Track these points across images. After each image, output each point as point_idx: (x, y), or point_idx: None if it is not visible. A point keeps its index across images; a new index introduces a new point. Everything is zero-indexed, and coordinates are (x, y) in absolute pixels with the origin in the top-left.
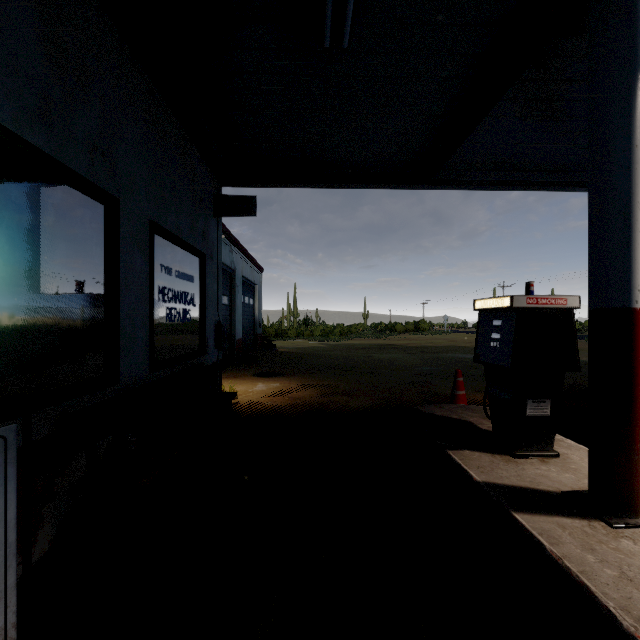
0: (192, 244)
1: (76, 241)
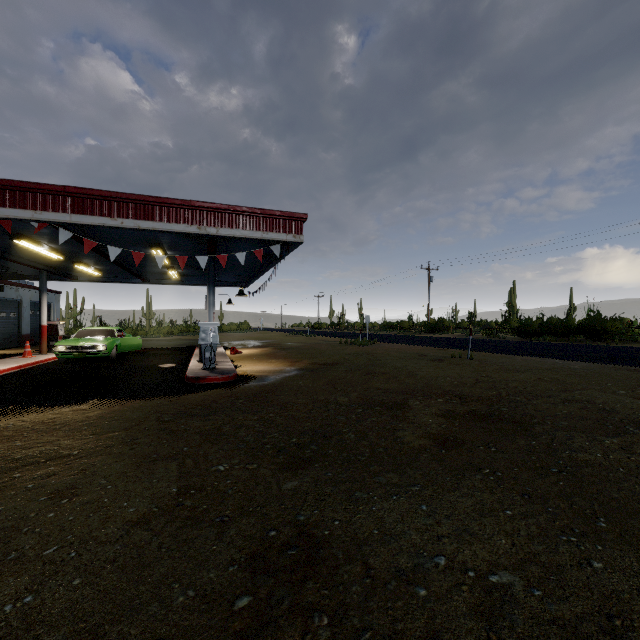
0: None
1: None
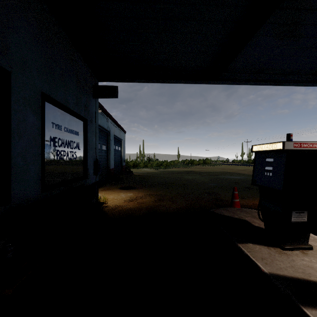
0: (77, 112)
1: None
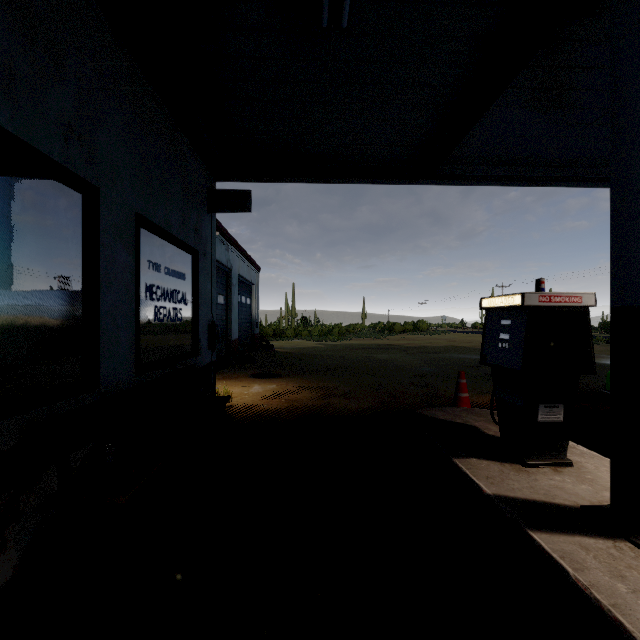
0: (183, 240)
1: (48, 232)
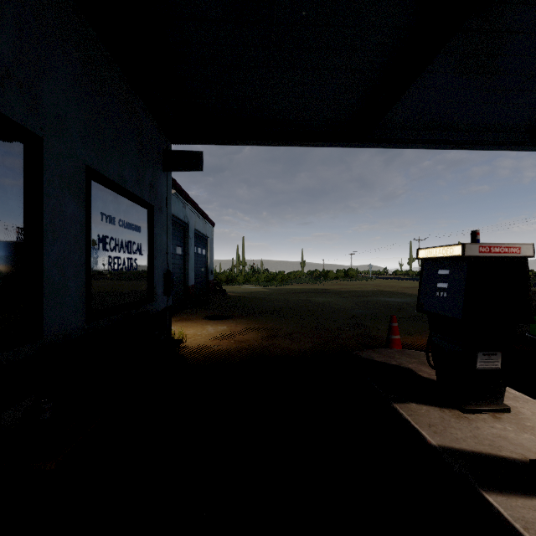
0: (138, 195)
1: None
